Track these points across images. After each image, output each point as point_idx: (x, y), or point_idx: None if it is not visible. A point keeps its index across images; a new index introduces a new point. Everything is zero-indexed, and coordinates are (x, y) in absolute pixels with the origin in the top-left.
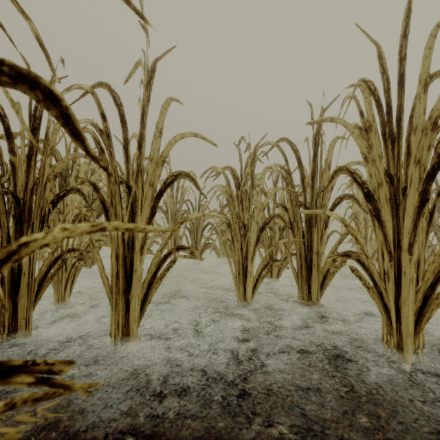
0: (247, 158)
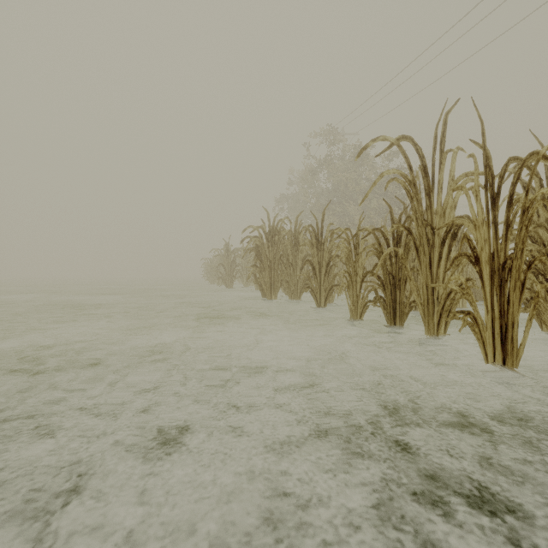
0: (404, 204)
